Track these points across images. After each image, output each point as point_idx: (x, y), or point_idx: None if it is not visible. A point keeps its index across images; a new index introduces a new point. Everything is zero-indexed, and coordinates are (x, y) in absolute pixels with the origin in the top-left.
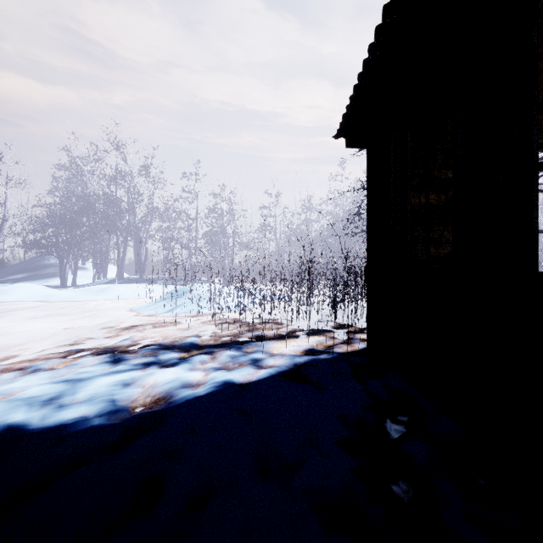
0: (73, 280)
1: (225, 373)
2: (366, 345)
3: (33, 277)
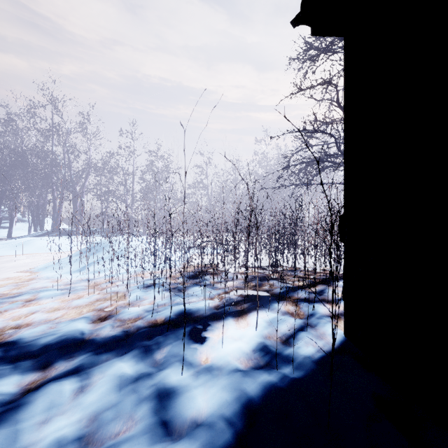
0: (8, 232)
1: None
2: (341, 335)
3: None
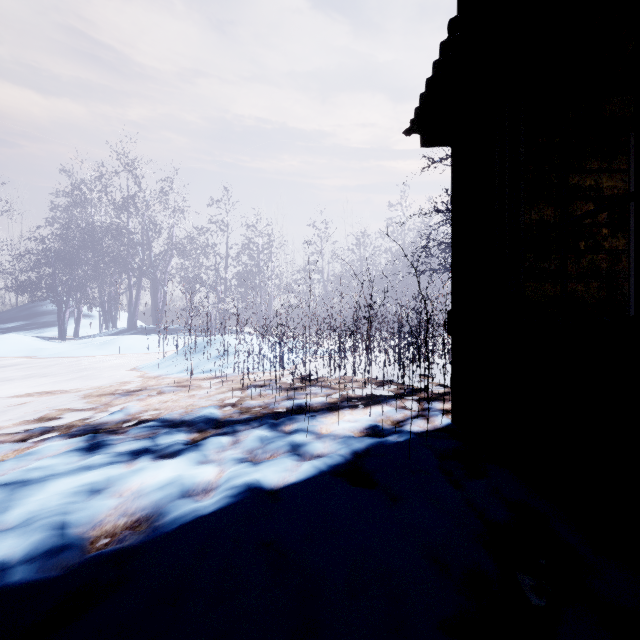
0: (75, 330)
1: (249, 471)
2: (449, 421)
3: (27, 327)
